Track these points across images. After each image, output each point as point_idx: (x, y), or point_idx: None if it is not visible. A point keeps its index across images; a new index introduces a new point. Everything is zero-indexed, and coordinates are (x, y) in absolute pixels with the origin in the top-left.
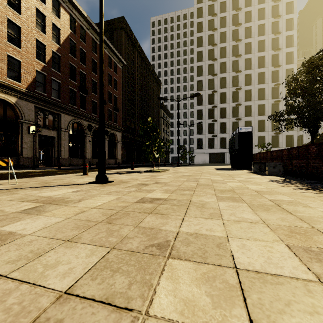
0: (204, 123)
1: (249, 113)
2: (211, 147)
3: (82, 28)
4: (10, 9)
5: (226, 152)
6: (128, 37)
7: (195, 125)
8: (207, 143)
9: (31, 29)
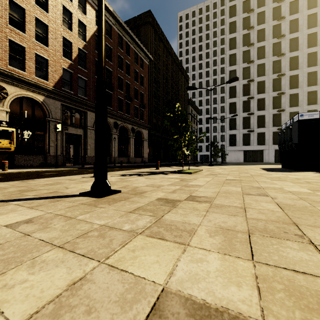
0: (237, 118)
1: (295, 103)
2: (247, 144)
3: (108, 23)
4: (38, 8)
5: (265, 149)
6: (155, 31)
7: (227, 120)
8: (241, 139)
9: (58, 27)
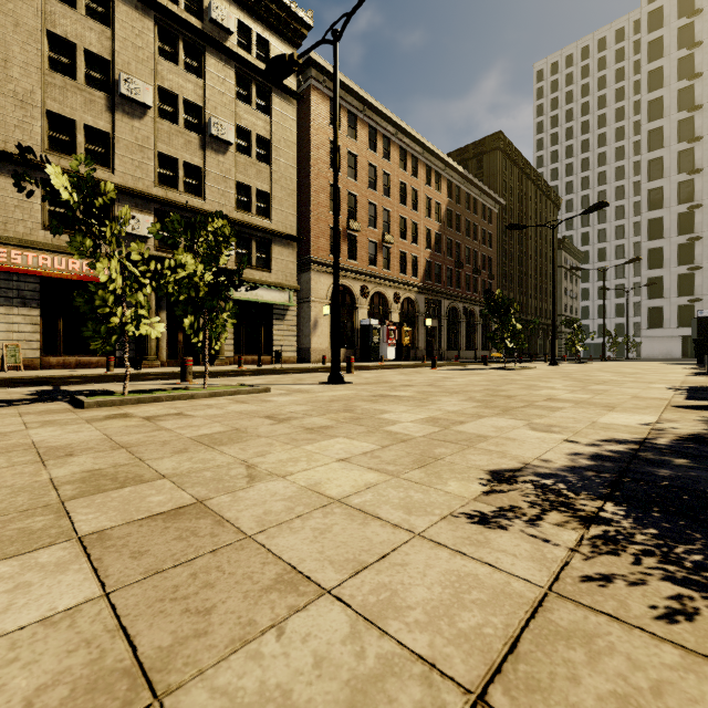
0: (666, 276)
1: None
2: (686, 324)
3: (456, 187)
4: (412, 212)
5: None
6: (506, 154)
7: (643, 281)
8: (674, 315)
9: (423, 220)
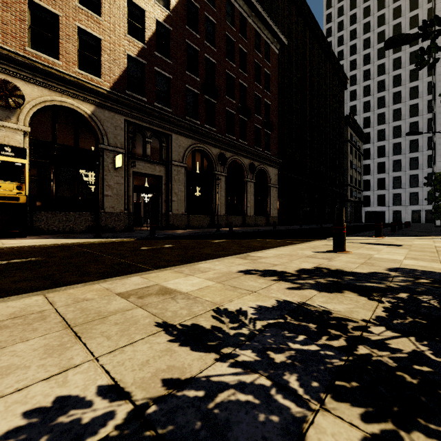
0: None
1: None
2: None
3: None
4: None
5: None
6: None
7: (439, 141)
8: None
9: None
